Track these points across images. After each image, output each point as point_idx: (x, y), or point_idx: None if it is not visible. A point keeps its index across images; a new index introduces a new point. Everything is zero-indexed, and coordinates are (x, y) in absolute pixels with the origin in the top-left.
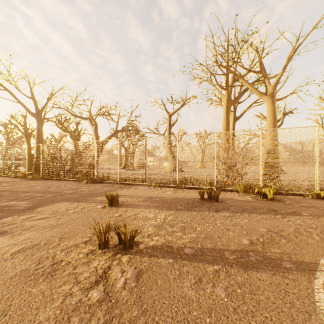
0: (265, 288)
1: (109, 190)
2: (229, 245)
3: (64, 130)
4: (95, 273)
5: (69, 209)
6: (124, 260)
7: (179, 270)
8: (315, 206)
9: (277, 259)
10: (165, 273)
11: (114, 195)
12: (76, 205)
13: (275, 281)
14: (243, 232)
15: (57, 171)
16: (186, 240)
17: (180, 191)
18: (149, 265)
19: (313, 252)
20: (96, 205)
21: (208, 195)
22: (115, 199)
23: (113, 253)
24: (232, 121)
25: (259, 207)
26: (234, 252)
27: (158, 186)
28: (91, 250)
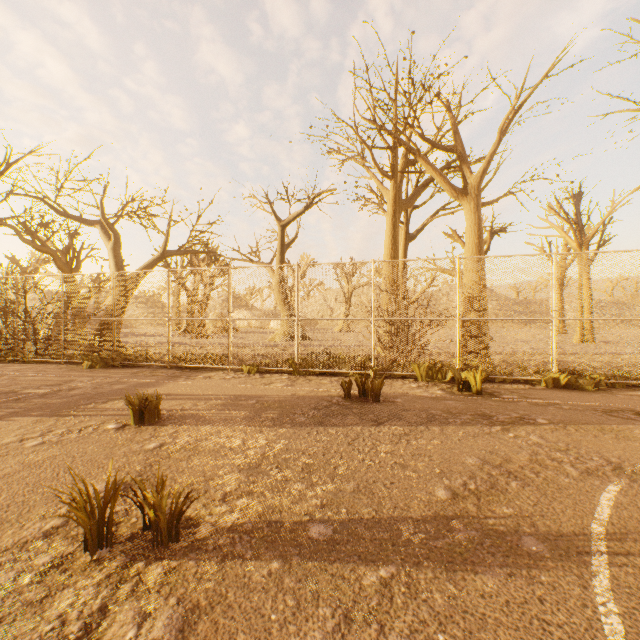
0: (497, 621)
1: (142, 383)
2: (409, 506)
3: (37, 247)
4: (55, 638)
5: (26, 438)
6: (150, 580)
7: (297, 592)
8: (554, 403)
9: (511, 533)
10: (260, 607)
11: (148, 398)
12: (49, 425)
13: (515, 594)
14: (435, 469)
15: (16, 341)
16: (314, 502)
17: (303, 381)
18: (217, 586)
19: (574, 508)
20: (104, 423)
21: (359, 388)
22: (150, 406)
23: (124, 560)
24: (402, 241)
25: (459, 411)
26: (421, 525)
27: (257, 370)
28: (60, 558)
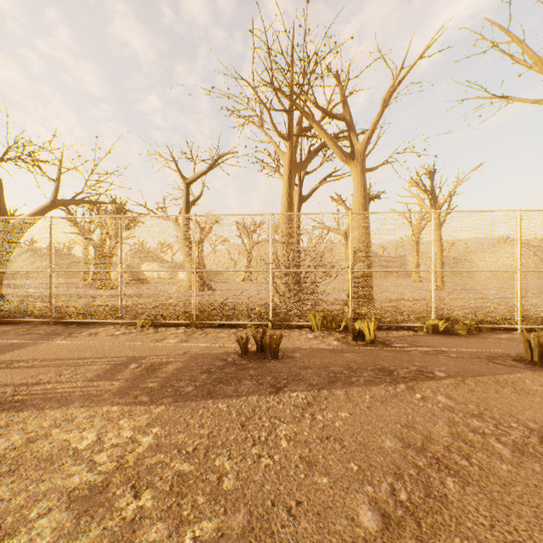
0: None
1: (6, 345)
2: None
3: None
4: None
5: None
6: None
7: None
8: (441, 351)
9: None
10: None
11: None
12: None
13: None
14: (351, 465)
15: None
16: None
17: (200, 335)
18: None
19: (541, 526)
20: None
21: (257, 343)
22: None
23: None
24: (296, 202)
25: (359, 366)
26: None
27: (152, 324)
28: None
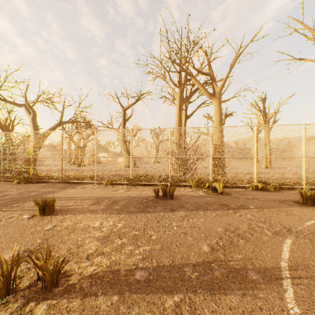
0: None
1: (47, 191)
2: (189, 256)
3: None
4: None
5: None
6: (38, 314)
7: None
8: (256, 197)
9: (242, 269)
10: None
11: (48, 200)
12: None
13: (247, 306)
14: (202, 235)
15: None
16: (138, 257)
17: (134, 189)
18: None
19: (272, 253)
20: (22, 215)
21: (163, 192)
22: (49, 205)
23: (22, 301)
24: (183, 119)
25: (212, 203)
26: (196, 267)
27: (110, 183)
28: None
